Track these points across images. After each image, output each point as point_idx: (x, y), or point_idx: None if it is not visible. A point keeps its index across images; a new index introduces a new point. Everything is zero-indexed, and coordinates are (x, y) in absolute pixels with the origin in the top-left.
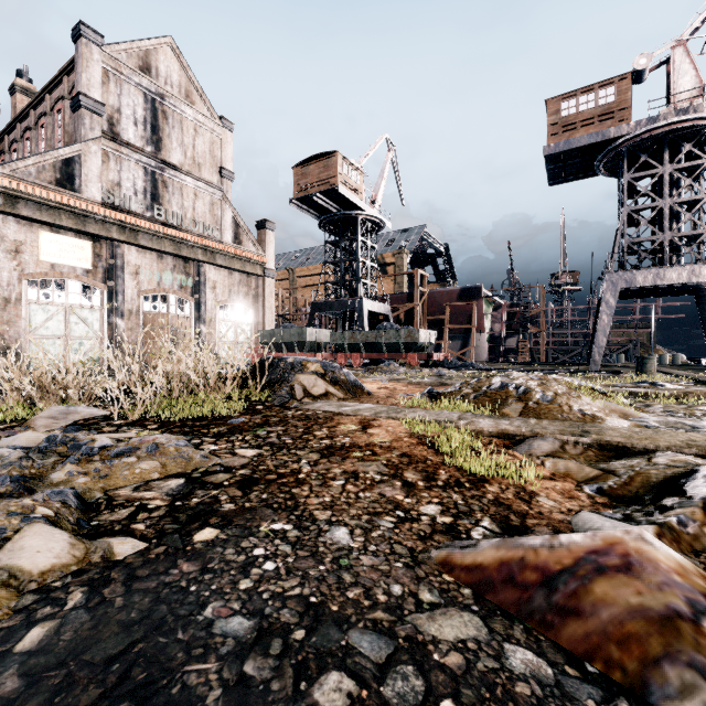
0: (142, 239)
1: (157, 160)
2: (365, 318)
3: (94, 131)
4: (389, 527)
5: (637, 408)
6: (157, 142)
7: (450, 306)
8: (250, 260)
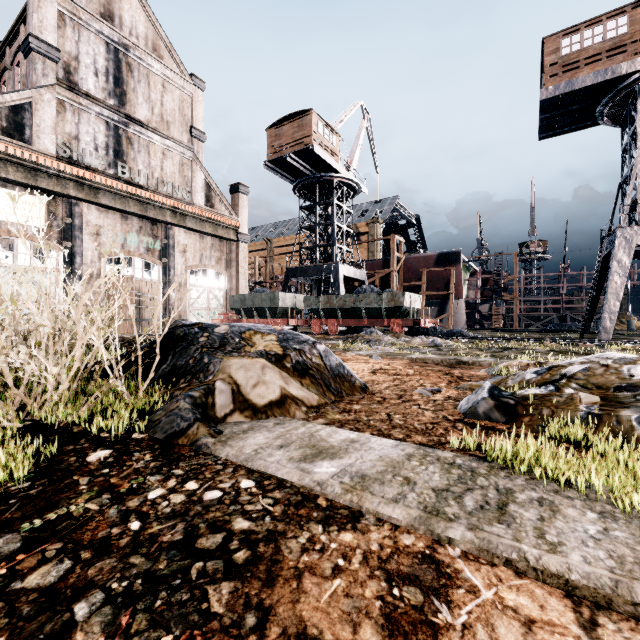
0: (104, 198)
1: (120, 114)
2: (341, 283)
3: (47, 78)
4: None
5: None
6: (120, 96)
7: (427, 271)
8: (223, 224)
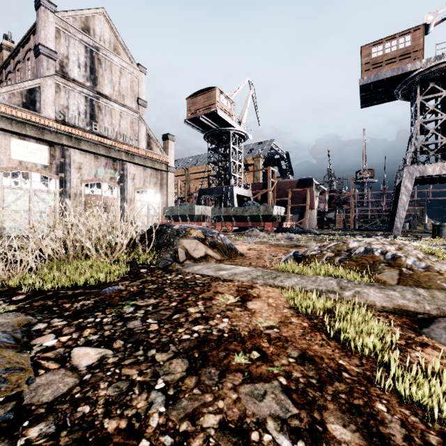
0: (84, 145)
1: (94, 92)
2: (235, 199)
3: (49, 71)
4: None
5: None
6: (94, 80)
7: (291, 191)
8: (158, 161)
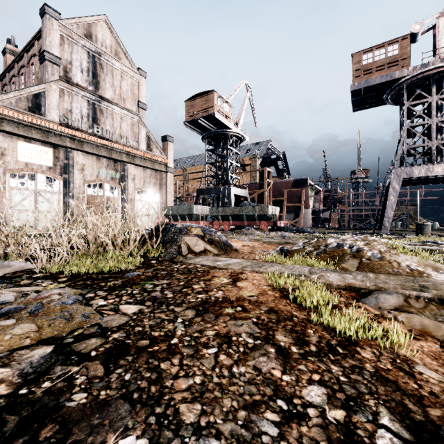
0: (86, 147)
1: (96, 95)
2: (232, 199)
3: (54, 76)
4: (274, 437)
5: (438, 262)
6: (96, 84)
7: (287, 191)
8: (157, 162)
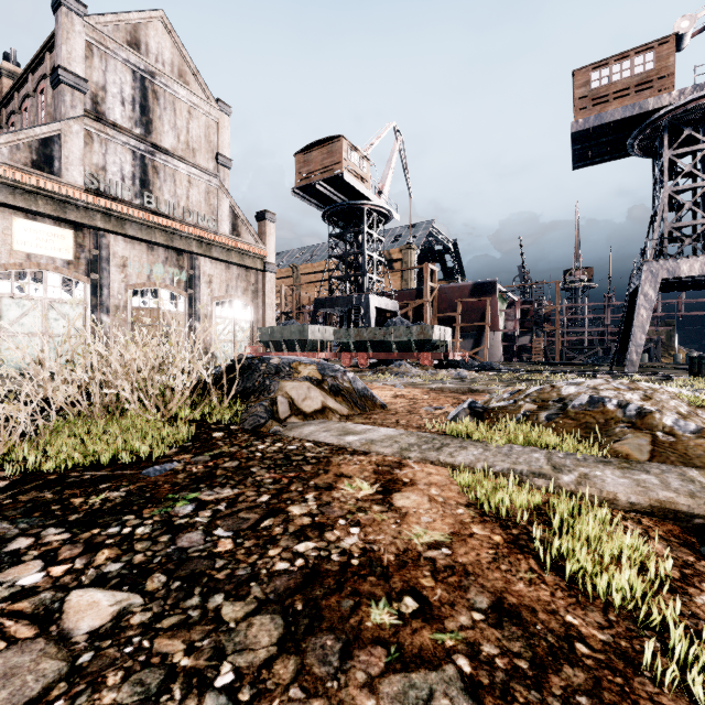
0: (130, 229)
1: (146, 143)
2: (372, 315)
3: (75, 110)
4: None
5: None
6: (147, 124)
7: (462, 302)
8: (249, 254)
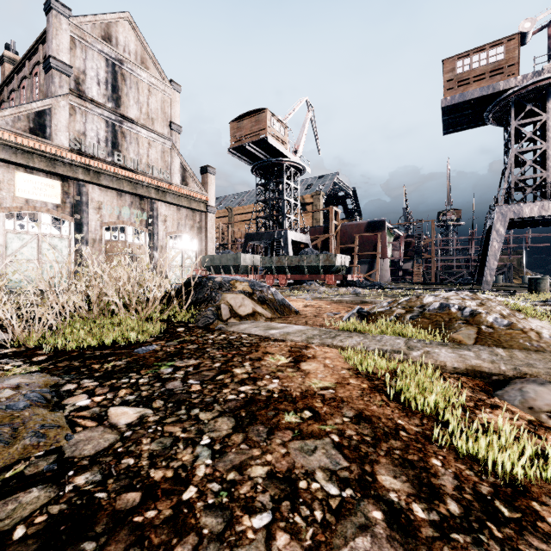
0: (104, 180)
1: (116, 114)
2: (289, 246)
3: (62, 89)
4: None
5: None
6: (116, 100)
7: (359, 236)
8: (195, 199)
